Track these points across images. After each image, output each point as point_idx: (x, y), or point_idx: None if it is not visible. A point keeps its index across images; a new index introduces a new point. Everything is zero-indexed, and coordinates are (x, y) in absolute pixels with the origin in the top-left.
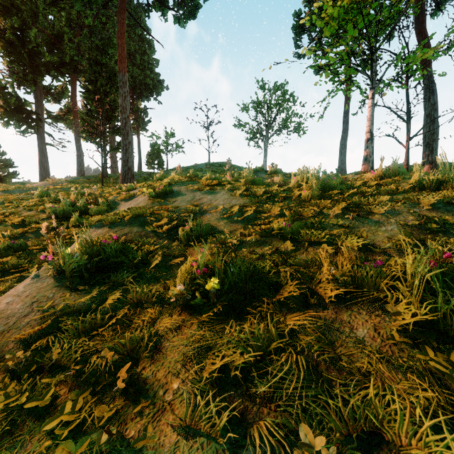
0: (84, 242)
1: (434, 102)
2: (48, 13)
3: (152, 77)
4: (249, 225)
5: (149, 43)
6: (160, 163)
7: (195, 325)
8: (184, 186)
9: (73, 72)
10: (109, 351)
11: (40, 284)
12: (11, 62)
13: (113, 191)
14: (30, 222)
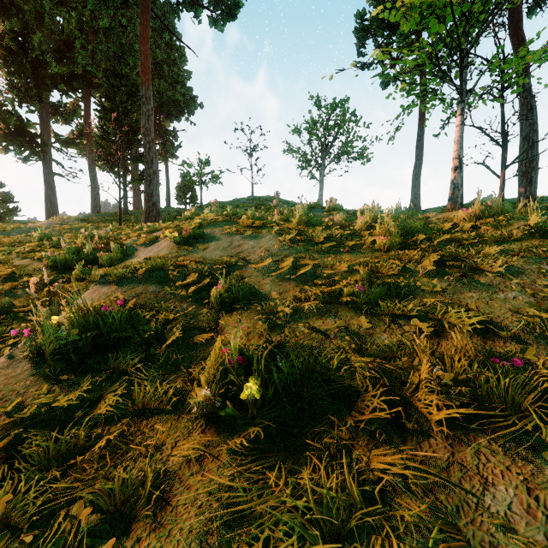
0: (76, 310)
1: (533, 121)
2: (56, 14)
3: (183, 92)
4: (304, 284)
5: (179, 51)
6: (193, 197)
7: (225, 455)
8: (219, 227)
9: (86, 85)
10: (87, 502)
11: (10, 371)
12: (11, 73)
13: (131, 233)
14: (22, 274)
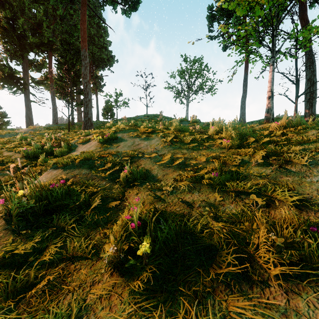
0: (34, 187)
1: (313, 70)
2: (32, 8)
3: (106, 53)
4: (179, 169)
5: (104, 29)
6: (112, 115)
7: (126, 294)
8: (126, 133)
9: (50, 49)
10: None
11: None
12: (5, 42)
13: (75, 136)
14: (8, 161)
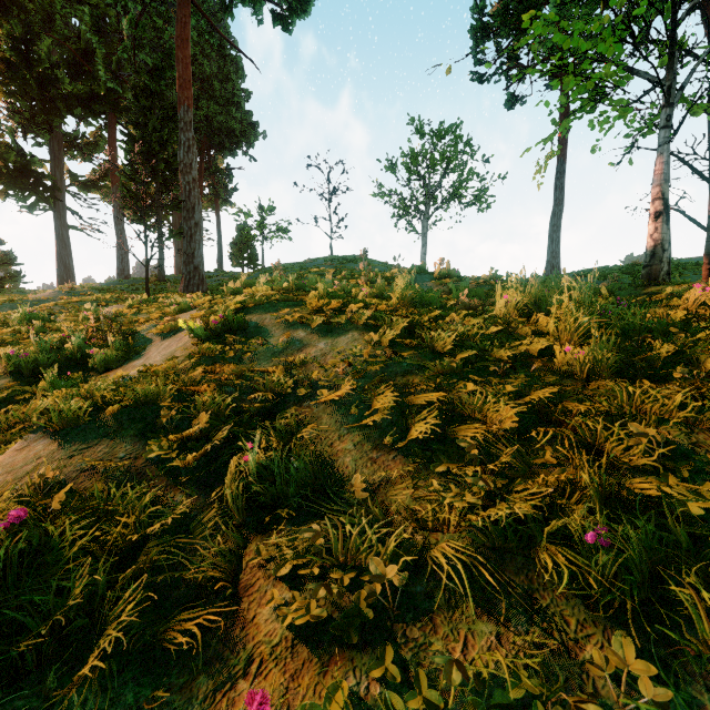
0: None
1: None
2: (70, 15)
3: (239, 118)
4: (428, 464)
5: (234, 63)
6: (252, 257)
7: None
8: (272, 312)
9: (111, 109)
10: None
11: None
12: (10, 94)
13: (155, 312)
14: None
